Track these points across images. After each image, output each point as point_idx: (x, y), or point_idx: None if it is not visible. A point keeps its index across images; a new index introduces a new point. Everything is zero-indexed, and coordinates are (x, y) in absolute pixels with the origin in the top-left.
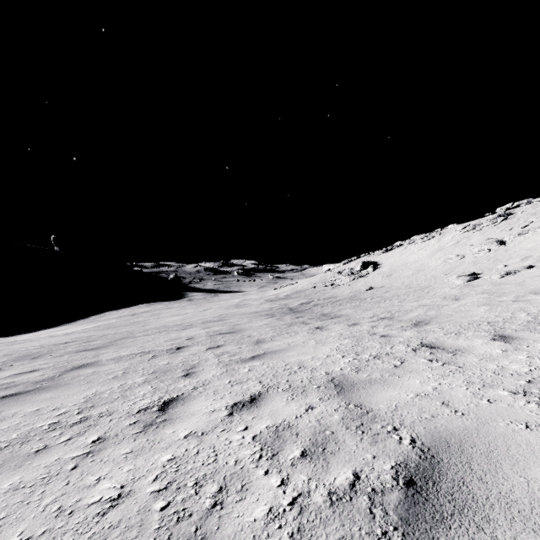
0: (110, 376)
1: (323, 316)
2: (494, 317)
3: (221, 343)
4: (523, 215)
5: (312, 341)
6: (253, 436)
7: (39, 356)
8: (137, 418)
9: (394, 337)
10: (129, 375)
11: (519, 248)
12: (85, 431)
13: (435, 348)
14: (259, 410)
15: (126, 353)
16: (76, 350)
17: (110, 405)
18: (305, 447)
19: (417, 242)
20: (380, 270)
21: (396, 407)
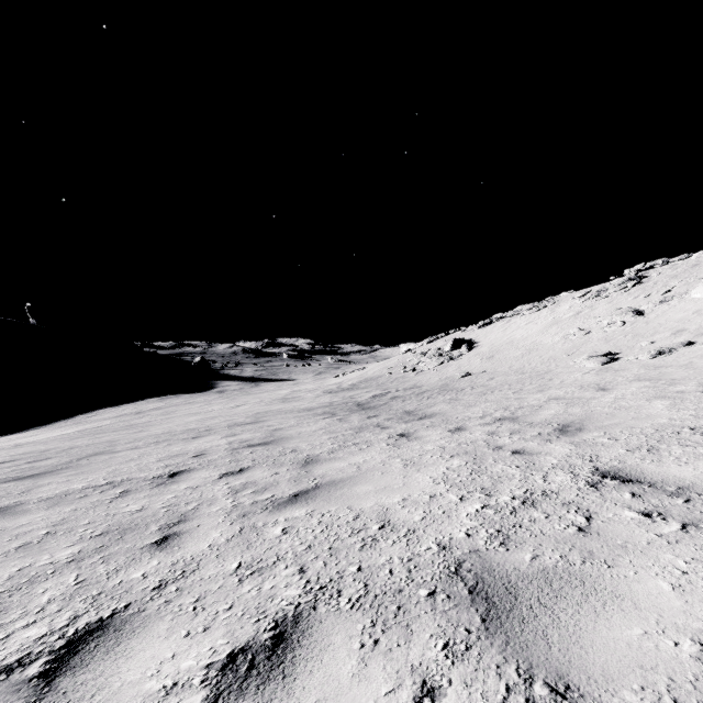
0: (14, 544)
1: (407, 415)
2: (693, 419)
3: (247, 465)
4: (661, 278)
5: (397, 461)
6: None
7: None
8: None
9: (538, 456)
10: (54, 539)
11: (664, 319)
12: None
13: (633, 481)
14: (288, 695)
15: (79, 486)
16: (1, 479)
17: None
18: None
19: (523, 314)
20: (478, 350)
21: None
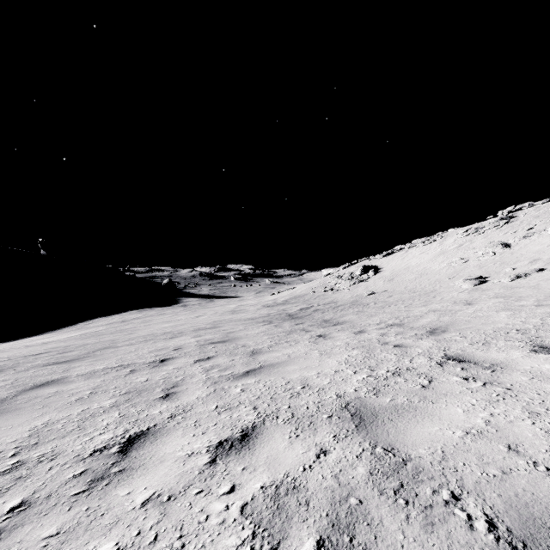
0: (73, 398)
1: (325, 323)
2: (521, 324)
3: (212, 355)
4: (526, 218)
5: (316, 352)
6: (242, 506)
7: (0, 371)
8: (86, 466)
9: (410, 348)
10: (97, 396)
11: (525, 251)
12: (9, 488)
13: (465, 361)
14: (252, 455)
15: (101, 367)
16: (45, 363)
17: (60, 442)
18: (321, 533)
19: (418, 246)
20: (382, 274)
21: (443, 454)
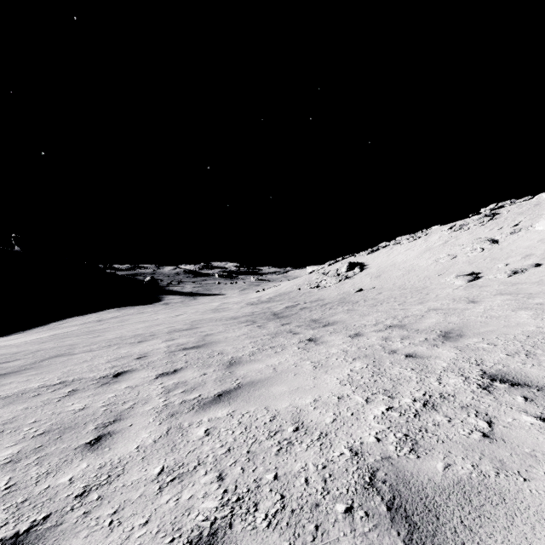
0: None
1: (314, 323)
2: None
3: (180, 366)
4: (510, 215)
5: (308, 363)
6: None
7: None
8: None
9: (429, 359)
10: None
11: (515, 246)
12: None
13: (522, 385)
14: None
15: (36, 385)
16: None
17: None
18: None
19: (403, 243)
20: (368, 271)
21: None
